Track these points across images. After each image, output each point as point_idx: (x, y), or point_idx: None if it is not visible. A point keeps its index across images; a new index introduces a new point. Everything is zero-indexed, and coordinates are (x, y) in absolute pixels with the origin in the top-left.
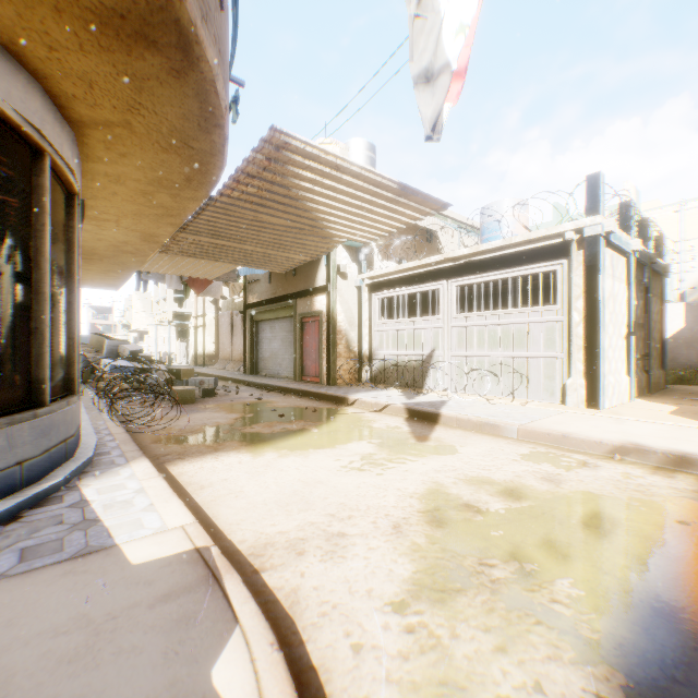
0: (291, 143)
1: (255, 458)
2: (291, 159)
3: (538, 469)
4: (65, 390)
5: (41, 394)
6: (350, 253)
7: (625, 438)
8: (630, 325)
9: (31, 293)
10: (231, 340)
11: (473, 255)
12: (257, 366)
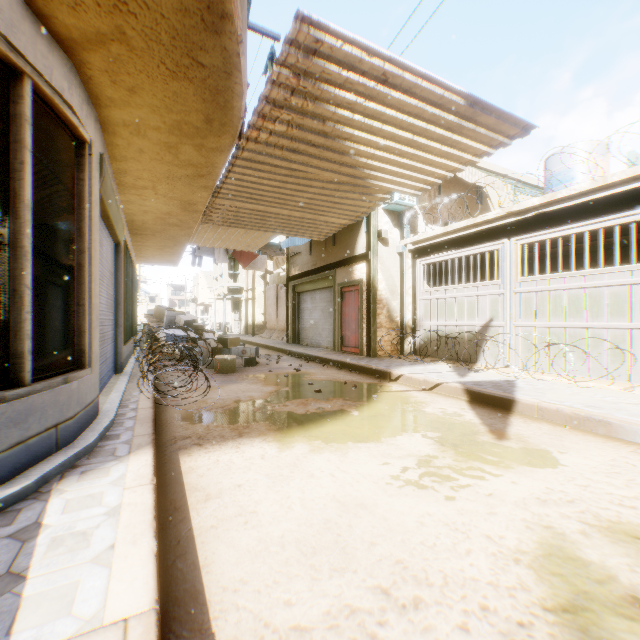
0: (324, 40)
1: (282, 451)
2: (325, 71)
3: None
4: (75, 363)
5: (20, 371)
6: (392, 218)
7: None
8: None
9: (6, 247)
10: (276, 311)
11: (546, 205)
12: (299, 336)
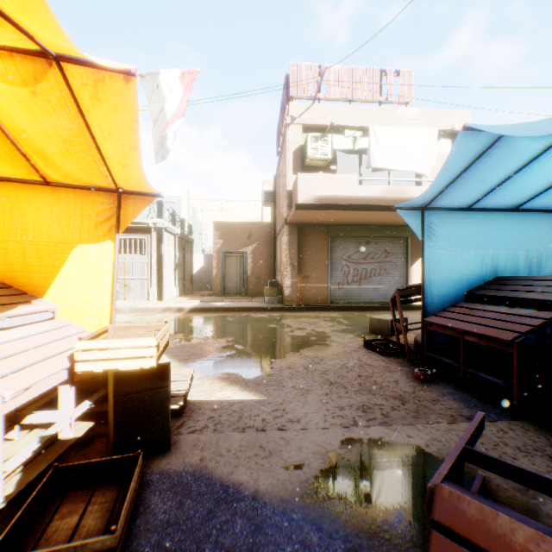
0: None
1: None
2: None
3: (137, 318)
4: None
5: None
6: None
7: (167, 306)
8: (176, 265)
9: None
10: None
11: None
12: None
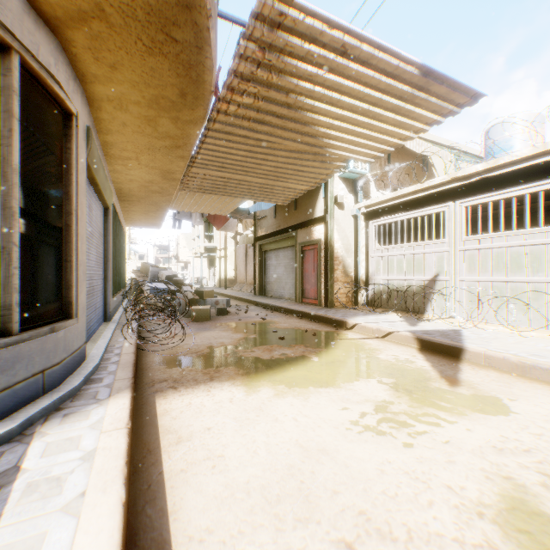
0: (287, 13)
1: (248, 395)
2: (288, 44)
3: None
4: (63, 314)
5: (8, 321)
6: (347, 185)
7: None
8: None
9: None
10: (245, 267)
11: (489, 171)
12: (265, 289)
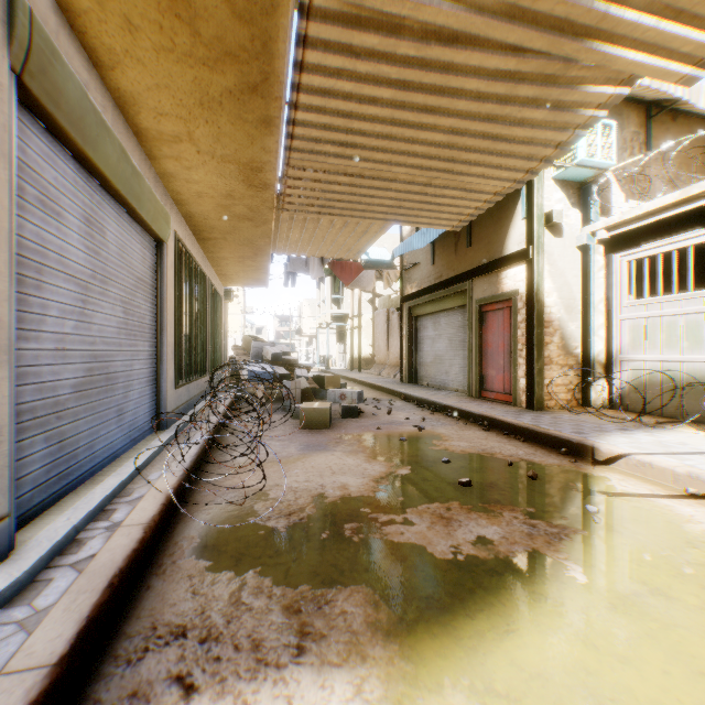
0: None
1: None
2: None
3: None
4: None
5: None
6: (567, 193)
7: None
8: None
9: None
10: (387, 342)
11: None
12: (417, 374)
